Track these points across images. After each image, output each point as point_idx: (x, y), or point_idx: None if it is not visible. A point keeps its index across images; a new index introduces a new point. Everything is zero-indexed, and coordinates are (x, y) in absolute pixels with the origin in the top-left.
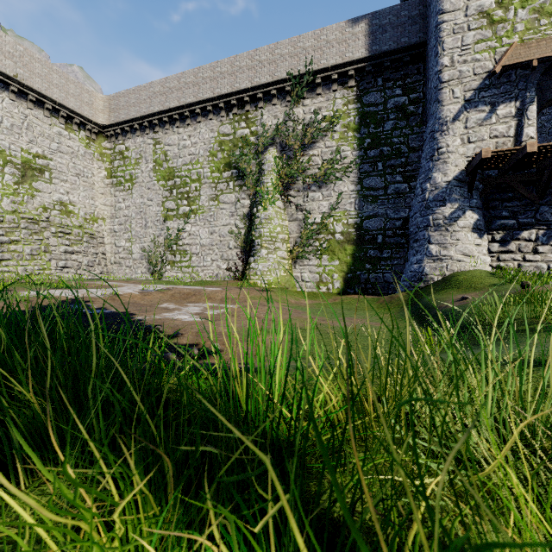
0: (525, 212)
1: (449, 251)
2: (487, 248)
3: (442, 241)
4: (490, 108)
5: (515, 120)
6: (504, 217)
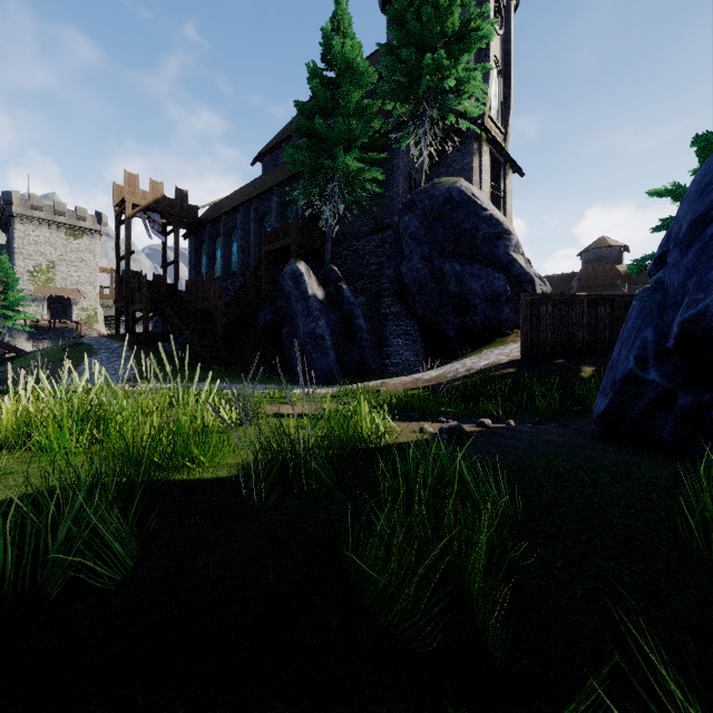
0: (46, 334)
1: (17, 345)
2: (32, 345)
3: (15, 342)
4: (33, 302)
5: (41, 307)
6: (39, 335)
